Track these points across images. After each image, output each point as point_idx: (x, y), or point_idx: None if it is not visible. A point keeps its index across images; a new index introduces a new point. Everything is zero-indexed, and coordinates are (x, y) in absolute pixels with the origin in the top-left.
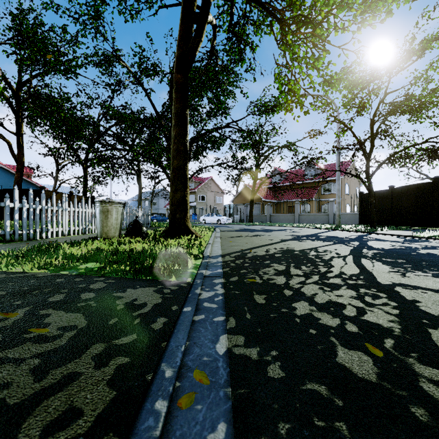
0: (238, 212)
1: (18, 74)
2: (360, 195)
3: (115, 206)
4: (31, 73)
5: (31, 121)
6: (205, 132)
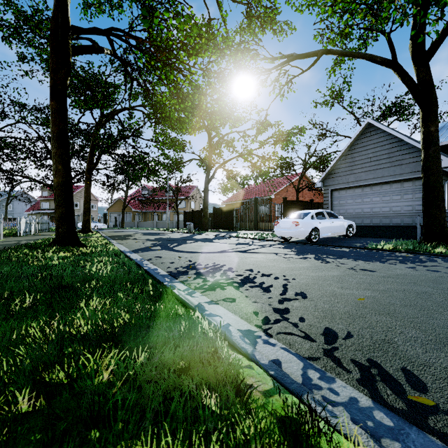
0: (112, 219)
1: None
2: (184, 212)
3: None
4: None
5: None
6: None
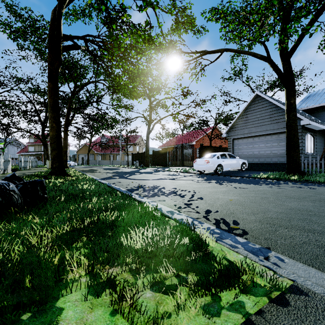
0: (80, 158)
1: None
2: (132, 154)
3: None
4: None
5: None
6: None
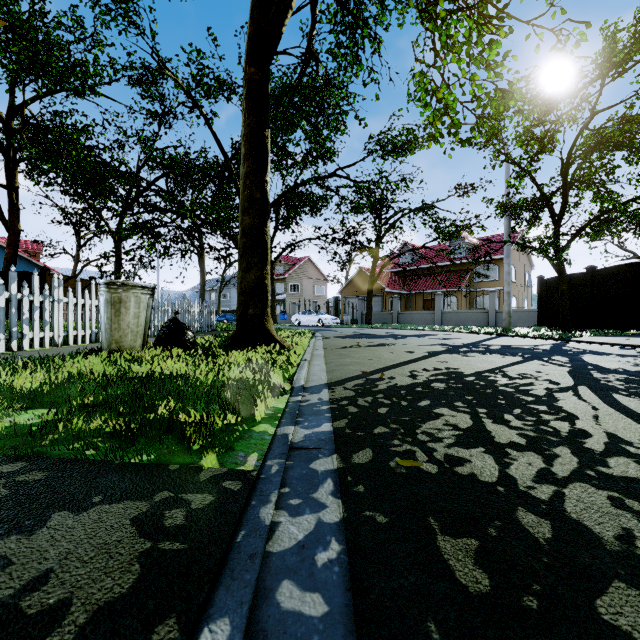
0: (349, 308)
1: (10, 94)
2: (539, 281)
3: (134, 292)
4: (23, 86)
5: (33, 168)
6: (299, 184)
